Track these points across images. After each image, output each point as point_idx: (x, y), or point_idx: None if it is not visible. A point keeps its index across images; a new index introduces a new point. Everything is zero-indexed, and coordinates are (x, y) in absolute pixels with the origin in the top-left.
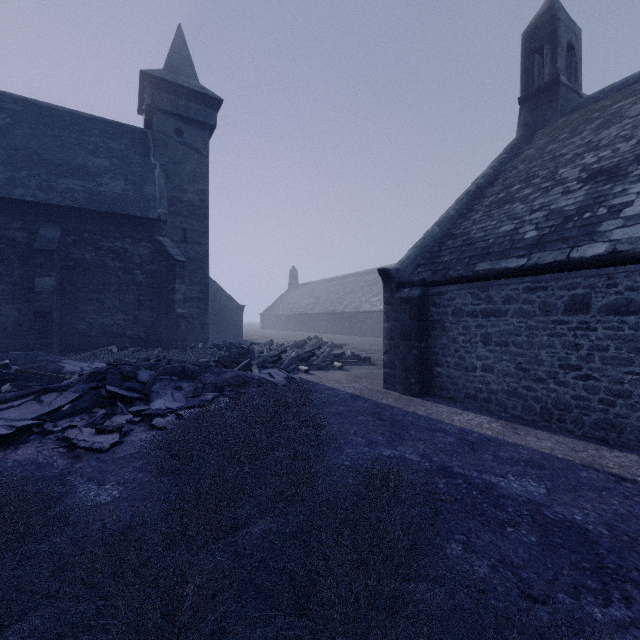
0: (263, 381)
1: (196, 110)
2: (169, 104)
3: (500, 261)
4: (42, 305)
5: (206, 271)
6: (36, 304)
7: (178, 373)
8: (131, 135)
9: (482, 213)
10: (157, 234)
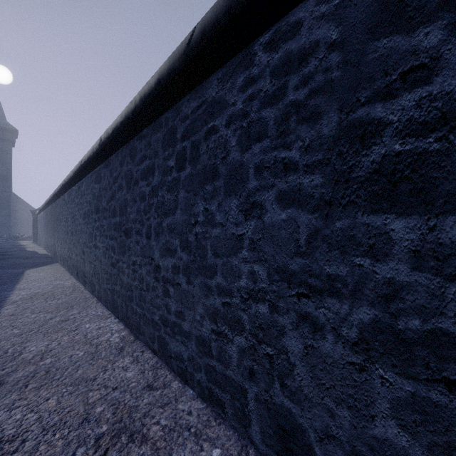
0: None
1: (3, 135)
2: None
3: None
4: None
5: (10, 203)
6: None
7: None
8: None
9: None
10: None
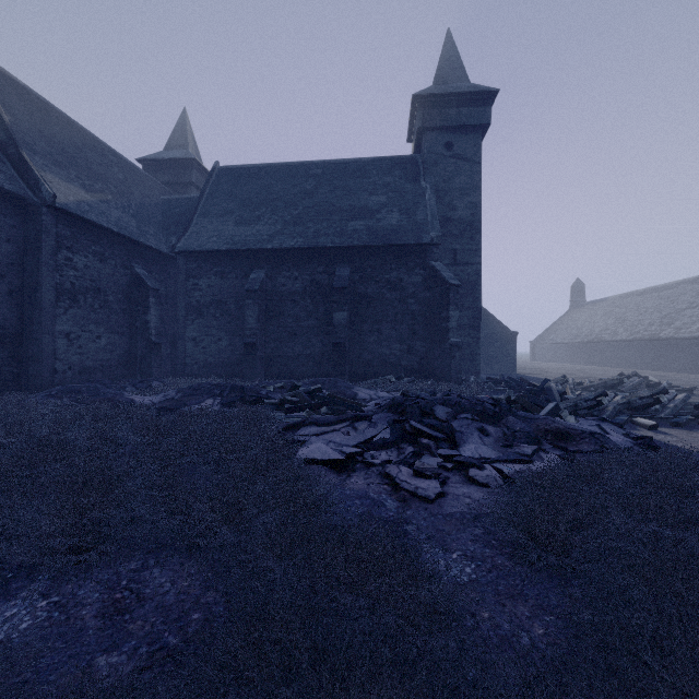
0: (598, 437)
1: (467, 114)
2: (439, 119)
3: None
4: (338, 337)
5: (478, 294)
6: (334, 336)
7: (478, 413)
8: (402, 165)
9: None
10: (429, 259)
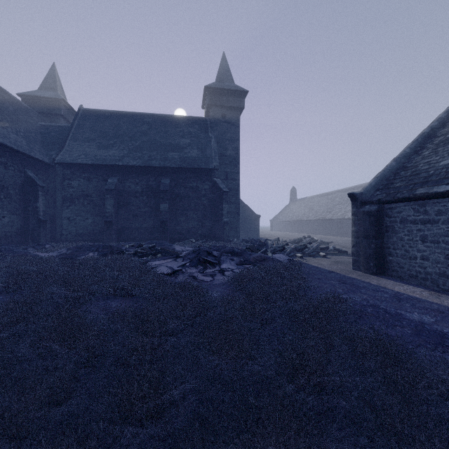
0: (274, 259)
1: (233, 101)
2: (218, 101)
3: (433, 187)
4: (163, 218)
5: (238, 195)
6: (161, 217)
7: (231, 252)
8: (199, 122)
9: (430, 150)
10: (213, 177)
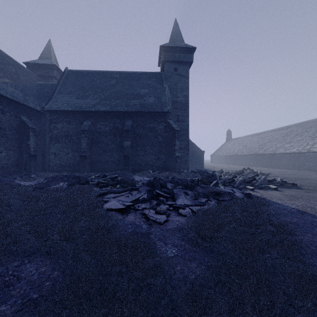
0: (231, 194)
1: (183, 56)
2: (171, 57)
3: None
4: (126, 152)
5: (188, 134)
6: (124, 152)
7: (184, 186)
8: (156, 76)
9: None
10: (167, 119)
